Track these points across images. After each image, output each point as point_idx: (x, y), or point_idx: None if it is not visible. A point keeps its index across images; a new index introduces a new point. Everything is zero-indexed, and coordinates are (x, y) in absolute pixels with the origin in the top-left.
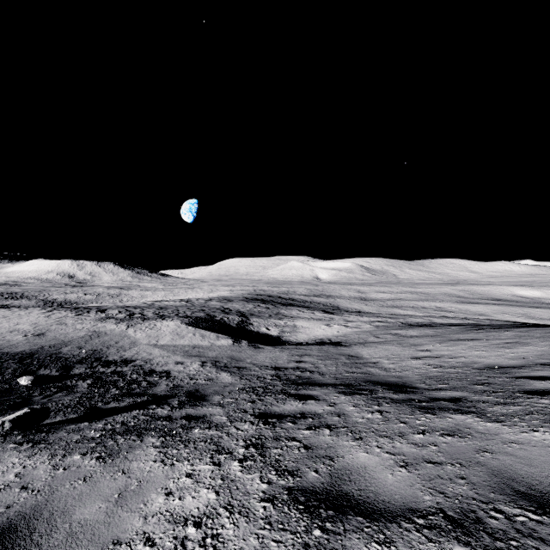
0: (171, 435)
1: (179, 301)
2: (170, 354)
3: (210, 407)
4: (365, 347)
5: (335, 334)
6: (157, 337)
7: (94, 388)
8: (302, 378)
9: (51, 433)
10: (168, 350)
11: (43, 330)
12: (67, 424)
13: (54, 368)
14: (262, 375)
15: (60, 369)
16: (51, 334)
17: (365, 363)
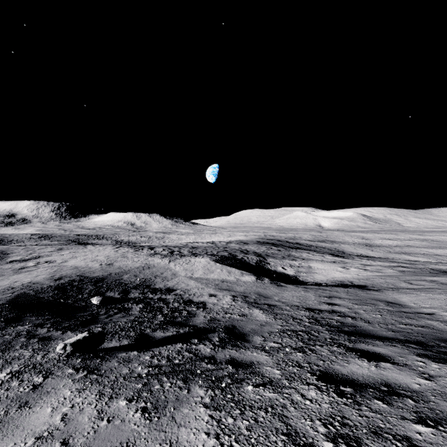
0: (220, 388)
1: (206, 243)
2: (204, 286)
3: (254, 352)
4: (402, 293)
5: (355, 277)
6: (192, 270)
7: (145, 312)
8: (346, 325)
9: (105, 360)
10: (201, 282)
11: (112, 261)
12: (119, 351)
13: (117, 291)
14: (296, 315)
15: (121, 292)
16: (117, 264)
17: (417, 314)
